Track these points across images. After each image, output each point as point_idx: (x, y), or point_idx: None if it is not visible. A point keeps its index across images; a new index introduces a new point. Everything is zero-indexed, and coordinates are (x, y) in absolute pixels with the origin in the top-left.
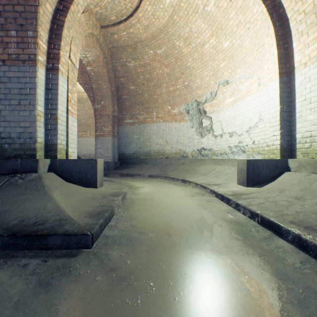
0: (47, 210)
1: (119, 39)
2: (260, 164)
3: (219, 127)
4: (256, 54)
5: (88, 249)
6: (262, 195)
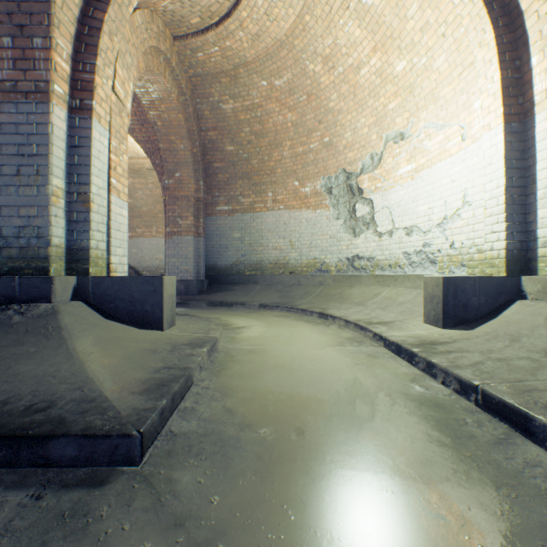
0: (59, 377)
1: (206, 60)
2: (468, 285)
3: (387, 217)
4: (457, 82)
5: (132, 466)
6: (476, 346)
